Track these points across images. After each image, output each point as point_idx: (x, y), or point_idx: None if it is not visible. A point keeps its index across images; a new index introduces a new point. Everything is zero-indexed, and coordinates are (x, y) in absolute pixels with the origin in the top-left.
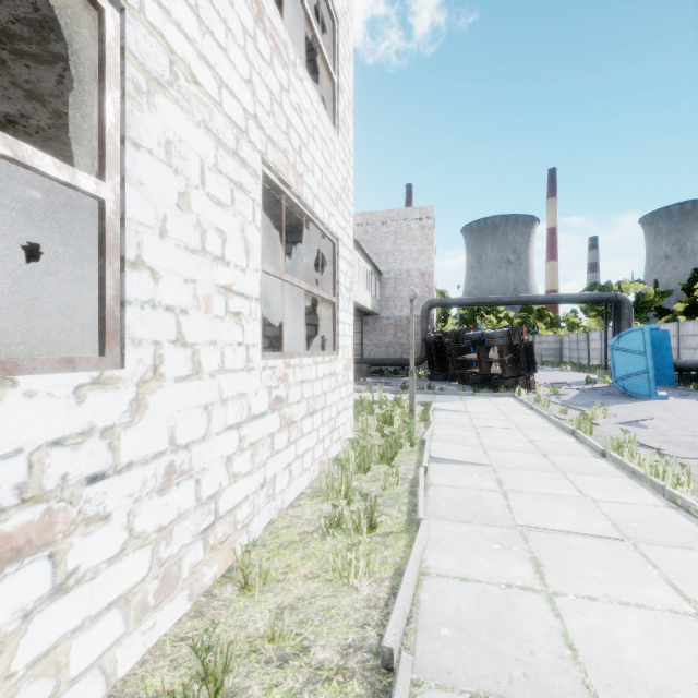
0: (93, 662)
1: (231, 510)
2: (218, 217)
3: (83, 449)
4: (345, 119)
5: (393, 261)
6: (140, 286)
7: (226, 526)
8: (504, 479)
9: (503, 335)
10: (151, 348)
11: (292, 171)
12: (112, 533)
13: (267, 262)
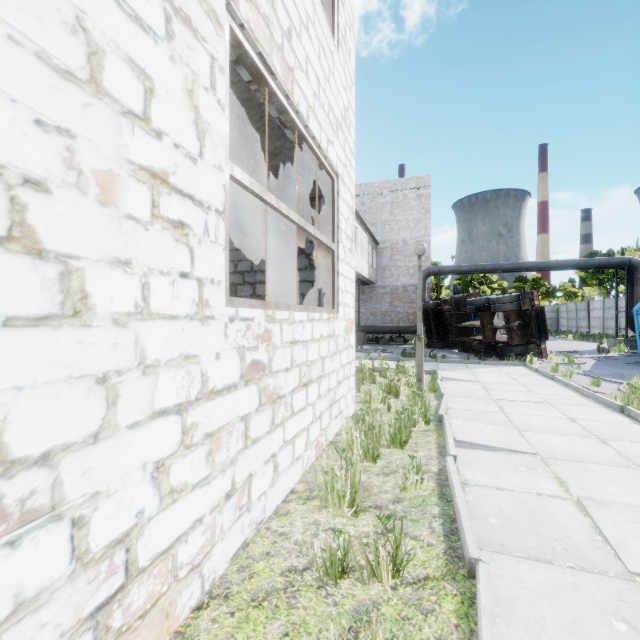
0: None
1: (166, 552)
2: (135, 43)
3: None
4: (346, 38)
5: (389, 230)
6: None
7: (153, 581)
8: (565, 477)
9: (511, 300)
10: None
11: (278, 55)
12: None
13: (258, 212)
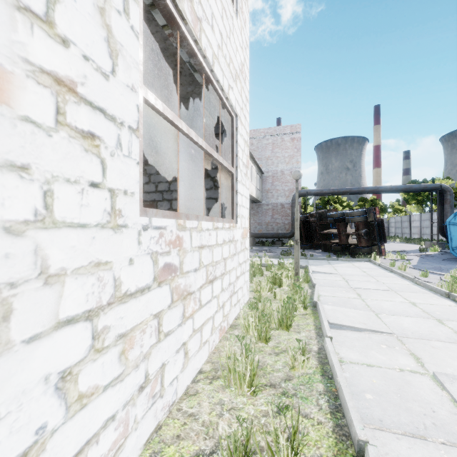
0: None
1: None
2: None
3: None
4: (242, 9)
5: (271, 164)
6: None
7: None
8: (419, 354)
9: (360, 214)
10: None
11: (188, 4)
12: None
13: (174, 145)
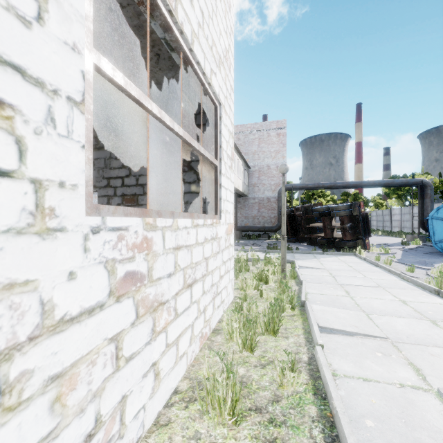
0: None
1: None
2: None
3: None
4: None
5: (257, 158)
6: None
7: None
8: (418, 363)
9: (345, 208)
10: None
11: None
12: None
13: (156, 136)
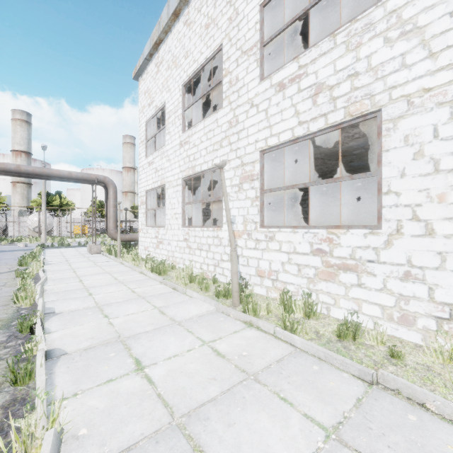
0: (369, 315)
1: None
2: None
3: (366, 251)
4: None
5: None
6: (389, 200)
7: None
8: None
9: None
10: (395, 222)
11: None
12: (377, 282)
13: None
